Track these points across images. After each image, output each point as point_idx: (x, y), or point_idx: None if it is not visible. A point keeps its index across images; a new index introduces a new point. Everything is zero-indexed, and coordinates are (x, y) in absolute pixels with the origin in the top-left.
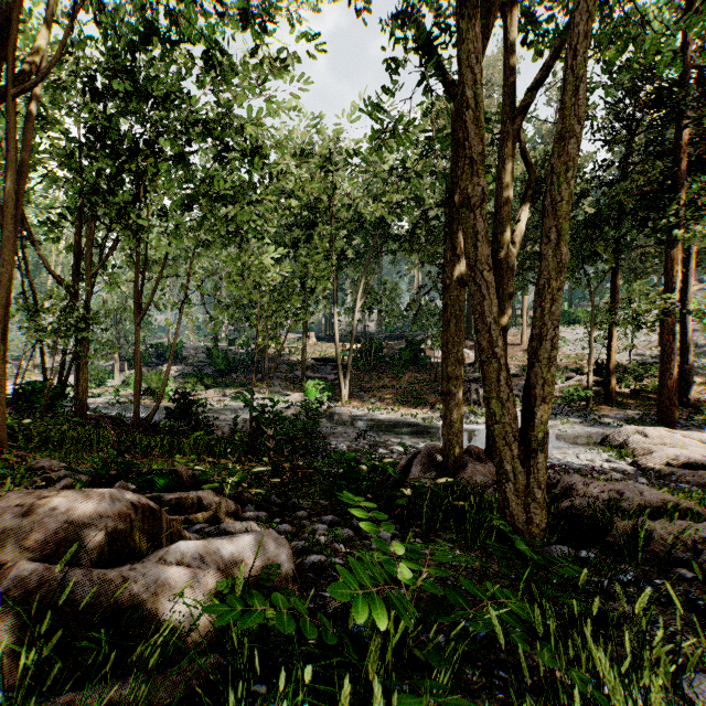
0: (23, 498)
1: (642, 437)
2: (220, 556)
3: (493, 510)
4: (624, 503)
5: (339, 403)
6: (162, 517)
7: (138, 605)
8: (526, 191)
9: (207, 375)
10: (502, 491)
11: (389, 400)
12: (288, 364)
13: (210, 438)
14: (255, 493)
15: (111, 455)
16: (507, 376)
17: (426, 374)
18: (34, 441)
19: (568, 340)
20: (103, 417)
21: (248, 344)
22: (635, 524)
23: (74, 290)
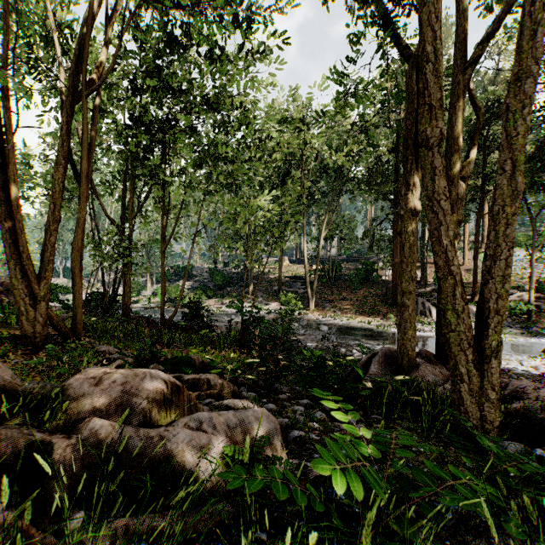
0: (94, 372)
1: None
2: (227, 426)
3: (445, 405)
4: None
5: (307, 311)
6: (184, 393)
7: (171, 457)
8: (473, 132)
9: (210, 288)
10: (457, 390)
11: (348, 310)
12: (268, 281)
13: (212, 335)
14: (247, 378)
15: (147, 344)
16: (462, 291)
17: (378, 289)
18: (98, 333)
19: None
20: (140, 317)
21: (238, 266)
22: None
23: (122, 228)
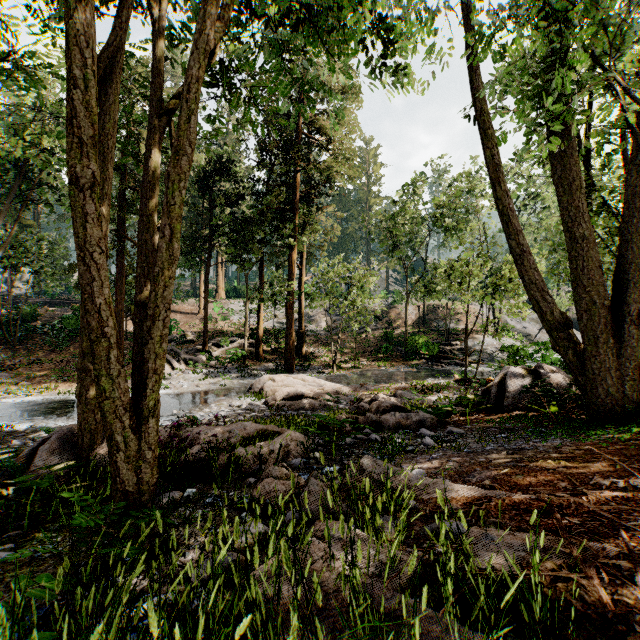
0: None
1: (272, 382)
2: None
3: None
4: (233, 439)
5: None
6: None
7: None
8: None
9: None
10: (113, 462)
11: (44, 378)
12: None
13: None
14: None
15: None
16: (118, 354)
17: None
18: None
19: (235, 310)
20: None
21: None
22: (229, 455)
23: None
